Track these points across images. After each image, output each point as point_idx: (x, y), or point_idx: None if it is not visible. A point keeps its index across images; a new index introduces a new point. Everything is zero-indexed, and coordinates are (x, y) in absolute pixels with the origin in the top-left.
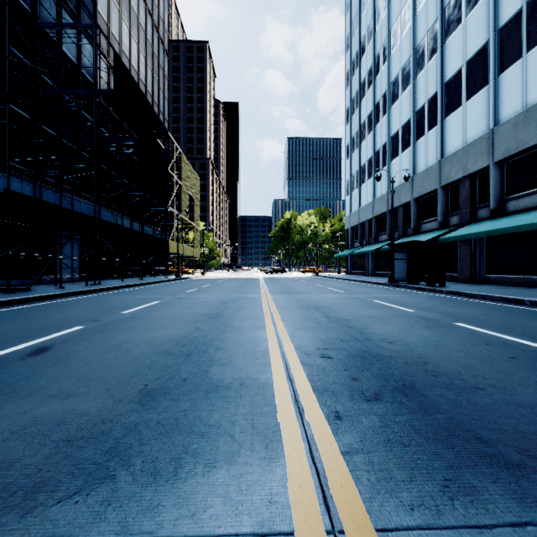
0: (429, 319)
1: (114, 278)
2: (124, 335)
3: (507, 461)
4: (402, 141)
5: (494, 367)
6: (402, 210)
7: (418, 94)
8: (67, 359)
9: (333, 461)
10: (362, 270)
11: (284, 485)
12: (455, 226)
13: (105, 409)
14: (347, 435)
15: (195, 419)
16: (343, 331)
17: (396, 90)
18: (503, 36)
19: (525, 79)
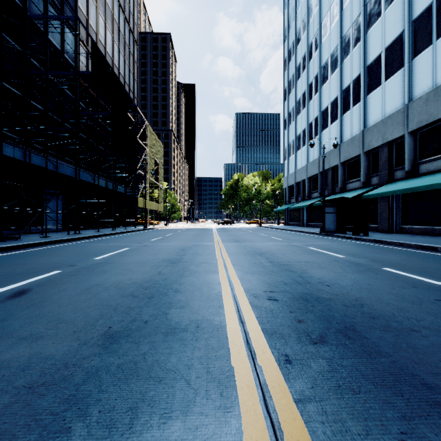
0: (358, 264)
1: (92, 228)
2: (95, 278)
3: None
4: (331, 115)
5: (424, 309)
6: (331, 172)
7: (344, 76)
8: (42, 302)
9: (287, 410)
10: (298, 222)
11: (239, 440)
12: (375, 185)
13: (69, 352)
14: (298, 380)
15: (153, 363)
16: (286, 274)
17: (326, 72)
18: (416, 26)
19: (435, 62)
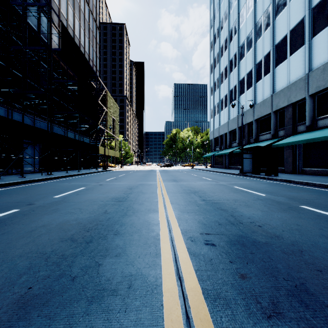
0: (279, 202)
1: (63, 170)
2: (44, 218)
3: None
4: (247, 83)
5: None
6: (247, 127)
7: (257, 53)
8: None
9: None
10: (221, 165)
11: None
12: (282, 136)
13: None
14: None
15: None
16: (218, 213)
17: (243, 51)
18: (315, 12)
19: None
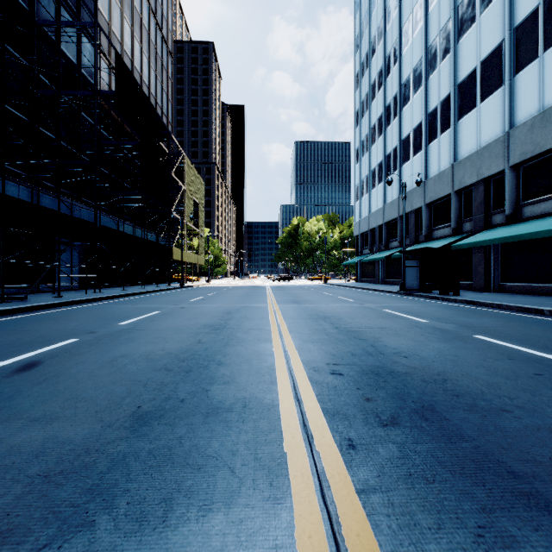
0: (444, 330)
1: (115, 286)
2: (121, 348)
3: (547, 501)
4: (413, 144)
5: (519, 385)
6: (413, 215)
7: (430, 96)
8: (56, 376)
9: (347, 502)
10: (372, 278)
11: (290, 534)
12: (468, 232)
13: (91, 436)
14: (363, 468)
15: (191, 448)
16: (354, 343)
17: (407, 91)
18: (519, 35)
19: (542, 79)
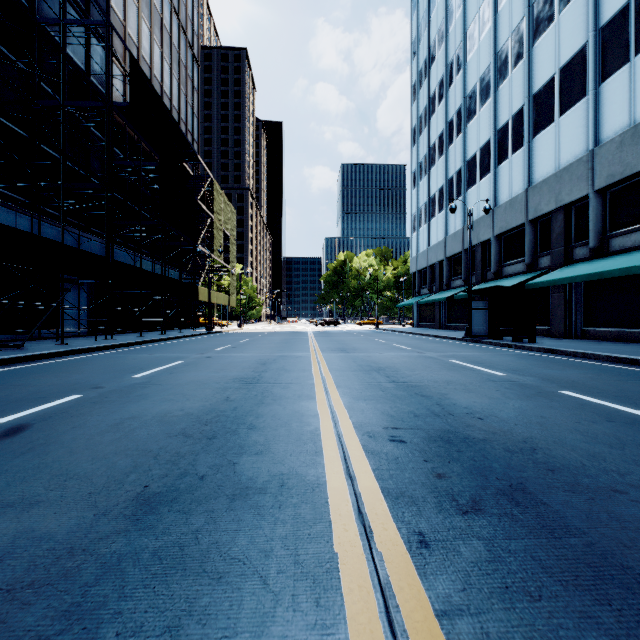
0: (524, 385)
1: (131, 331)
2: (130, 408)
3: None
4: (480, 166)
5: (629, 455)
6: (480, 249)
7: (500, 109)
8: (45, 444)
9: (424, 631)
10: (432, 322)
11: None
12: (545, 268)
13: (79, 528)
14: (441, 577)
15: (210, 547)
16: (416, 401)
17: (473, 104)
18: (606, 36)
19: (633, 88)
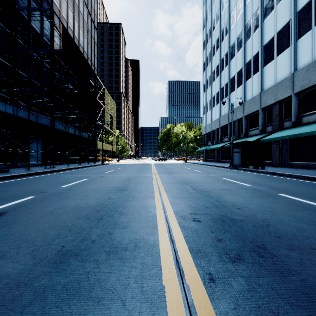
0: (260, 191)
1: (64, 163)
2: (59, 203)
3: None
4: (237, 81)
5: None
6: (237, 123)
7: (247, 53)
8: (12, 223)
9: None
10: (213, 159)
11: None
12: (269, 132)
13: (24, 271)
14: (222, 300)
15: (94, 282)
16: (206, 199)
17: (233, 51)
18: (300, 16)
19: (314, 42)
